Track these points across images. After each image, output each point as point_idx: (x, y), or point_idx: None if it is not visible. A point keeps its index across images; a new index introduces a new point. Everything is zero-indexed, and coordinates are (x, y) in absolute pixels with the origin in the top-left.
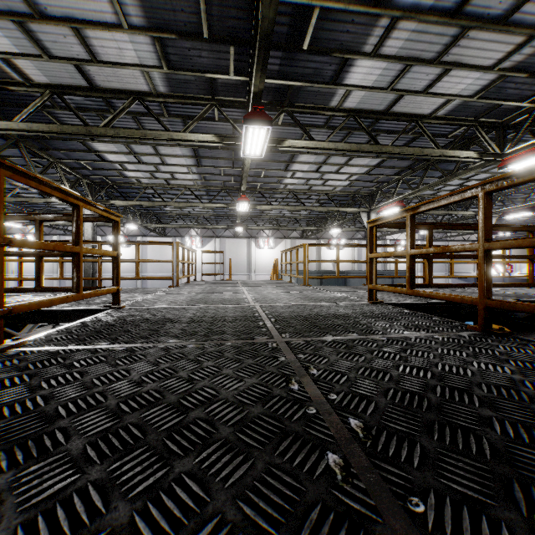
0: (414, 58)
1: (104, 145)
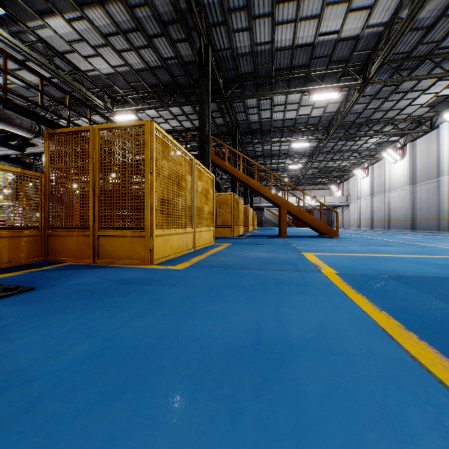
0: (163, 116)
1: None
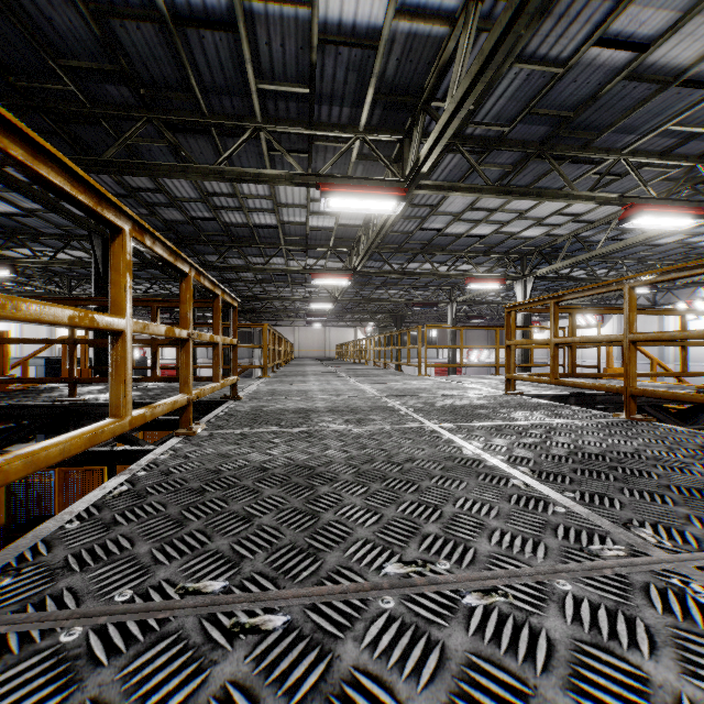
0: None
1: (454, 228)
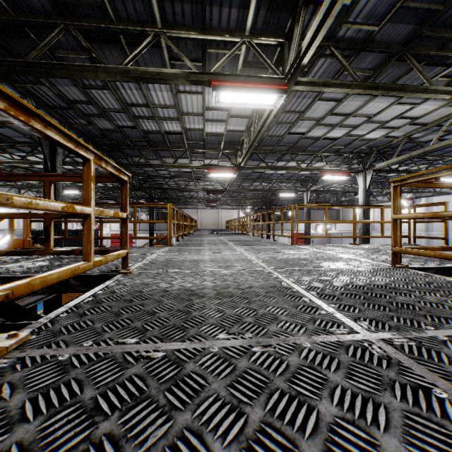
0: None
1: (315, 132)
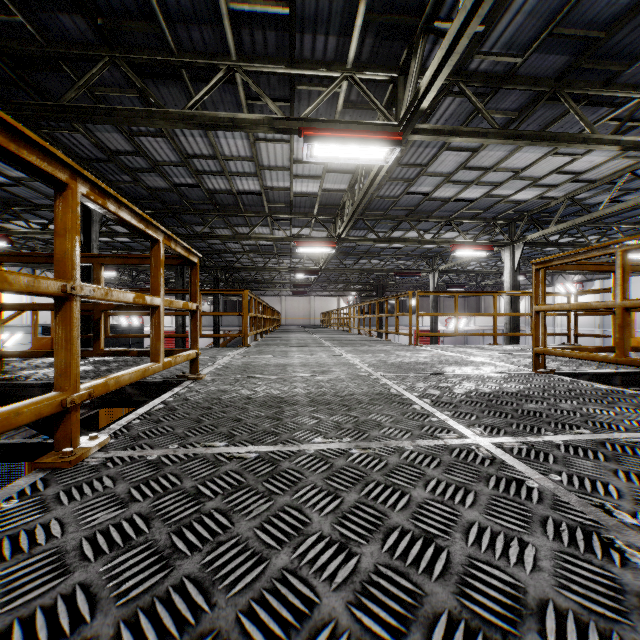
0: None
1: (442, 191)
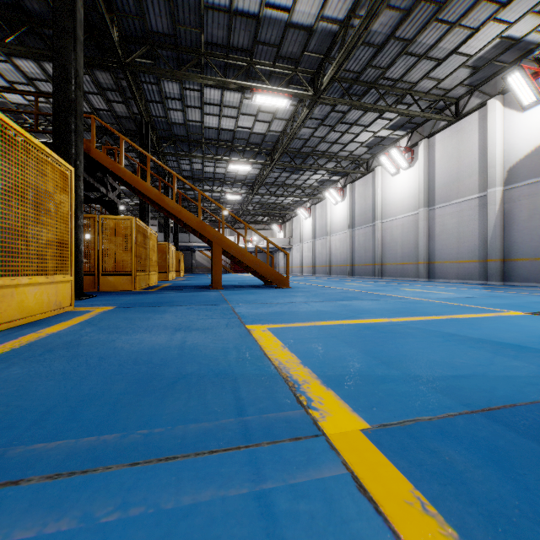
0: (3, 74)
1: None
